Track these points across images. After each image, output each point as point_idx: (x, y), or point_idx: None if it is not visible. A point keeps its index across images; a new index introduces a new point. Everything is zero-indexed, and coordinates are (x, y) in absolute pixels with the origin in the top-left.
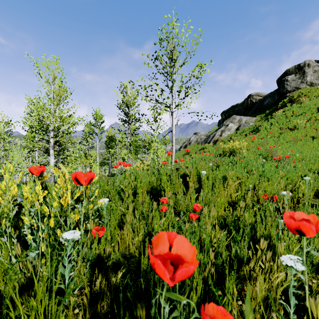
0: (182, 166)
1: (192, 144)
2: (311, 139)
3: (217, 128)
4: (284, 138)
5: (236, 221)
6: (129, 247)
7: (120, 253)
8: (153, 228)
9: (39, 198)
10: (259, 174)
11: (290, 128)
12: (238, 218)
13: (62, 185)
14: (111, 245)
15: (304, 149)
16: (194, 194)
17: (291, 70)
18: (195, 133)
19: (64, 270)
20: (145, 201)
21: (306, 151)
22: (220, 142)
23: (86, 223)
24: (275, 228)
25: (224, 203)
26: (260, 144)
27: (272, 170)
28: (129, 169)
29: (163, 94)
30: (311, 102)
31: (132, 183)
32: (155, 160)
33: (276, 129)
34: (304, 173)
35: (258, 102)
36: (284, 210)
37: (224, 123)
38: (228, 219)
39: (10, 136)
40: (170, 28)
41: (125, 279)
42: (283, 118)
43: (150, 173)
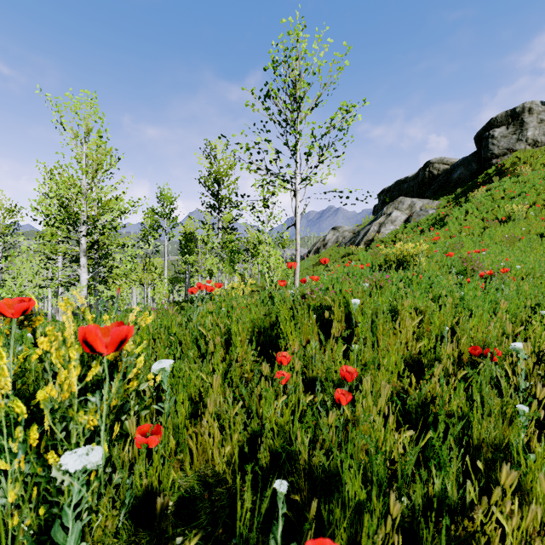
0: (316, 290)
1: (328, 246)
2: (538, 238)
3: (372, 220)
4: (491, 237)
5: (428, 406)
6: (213, 461)
7: (196, 473)
8: (262, 416)
9: (4, 379)
10: (455, 303)
11: (501, 220)
12: (432, 399)
13: (60, 348)
14: (177, 459)
15: (528, 257)
16: (342, 347)
17: (500, 118)
18: (334, 227)
19: (65, 537)
20: (246, 359)
21: (532, 260)
22: (377, 243)
23: (129, 409)
24: (509, 421)
25: (398, 363)
26: (449, 247)
27: (480, 296)
28: (219, 292)
29: (280, 159)
30: (535, 175)
31: (222, 325)
32: (265, 275)
33: (475, 221)
34: (536, 302)
35: (442, 174)
36: (518, 381)
37: (383, 211)
38: (412, 401)
39: (14, 233)
40: (291, 41)
41: (204, 540)
42: (488, 202)
43: (256, 301)
